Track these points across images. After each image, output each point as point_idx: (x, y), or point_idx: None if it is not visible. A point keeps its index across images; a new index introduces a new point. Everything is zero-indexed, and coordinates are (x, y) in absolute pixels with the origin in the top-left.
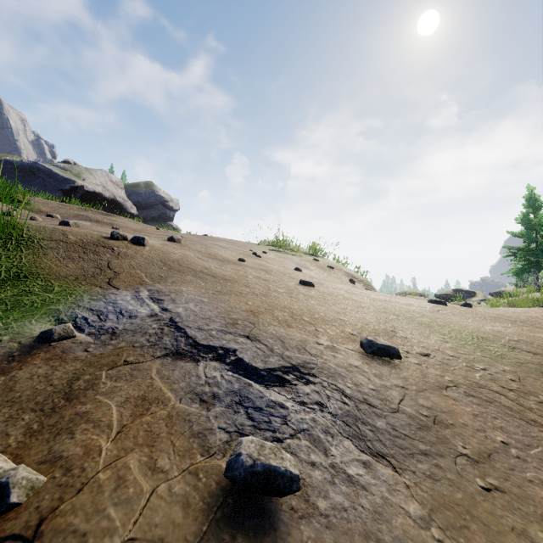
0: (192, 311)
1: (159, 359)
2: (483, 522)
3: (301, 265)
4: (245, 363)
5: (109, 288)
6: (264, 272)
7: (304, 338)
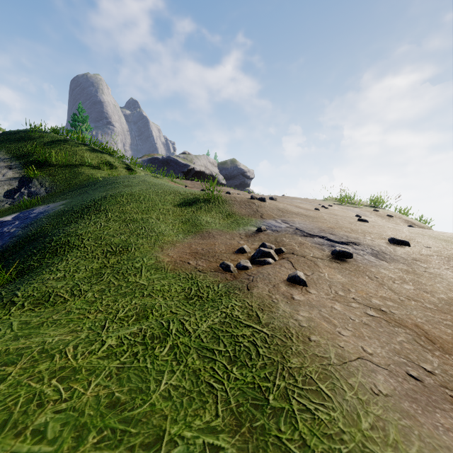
0: (303, 226)
1: (299, 236)
2: (416, 273)
3: (361, 214)
4: (331, 240)
5: (263, 219)
6: (333, 215)
7: (357, 236)
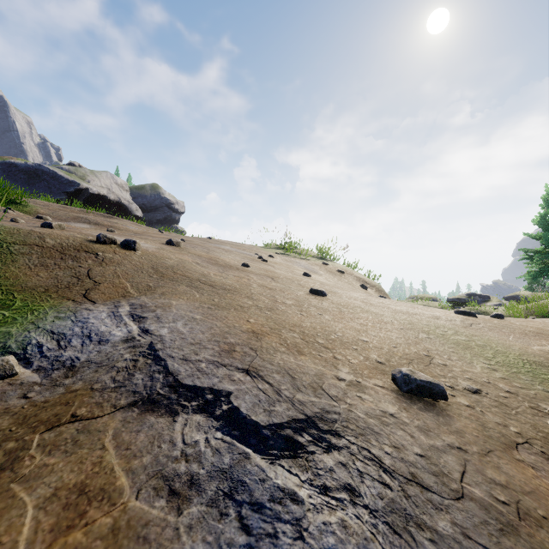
0: (179, 333)
1: (121, 411)
2: None
3: (310, 270)
4: (242, 416)
5: (84, 302)
6: (270, 279)
7: (320, 371)
